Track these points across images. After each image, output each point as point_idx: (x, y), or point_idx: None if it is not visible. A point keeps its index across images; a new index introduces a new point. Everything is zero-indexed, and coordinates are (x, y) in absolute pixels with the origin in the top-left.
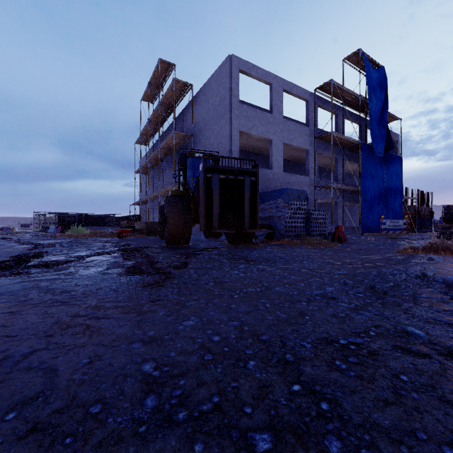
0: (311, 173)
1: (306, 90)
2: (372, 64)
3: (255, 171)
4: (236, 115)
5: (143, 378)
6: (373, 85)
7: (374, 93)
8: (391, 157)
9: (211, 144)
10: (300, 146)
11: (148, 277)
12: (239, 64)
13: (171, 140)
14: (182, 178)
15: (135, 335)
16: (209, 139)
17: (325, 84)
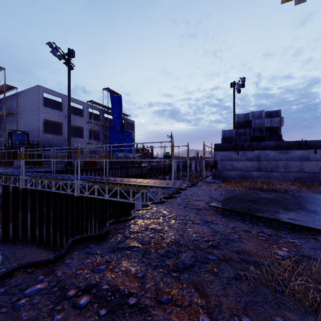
0: (85, 137)
1: (82, 101)
2: (116, 93)
3: (38, 144)
4: (41, 111)
5: (6, 171)
6: (114, 103)
7: (115, 106)
8: (125, 132)
9: (29, 121)
10: (79, 126)
11: (1, 169)
12: (44, 89)
13: (2, 113)
14: (10, 141)
15: (4, 170)
16: (27, 118)
17: (90, 101)
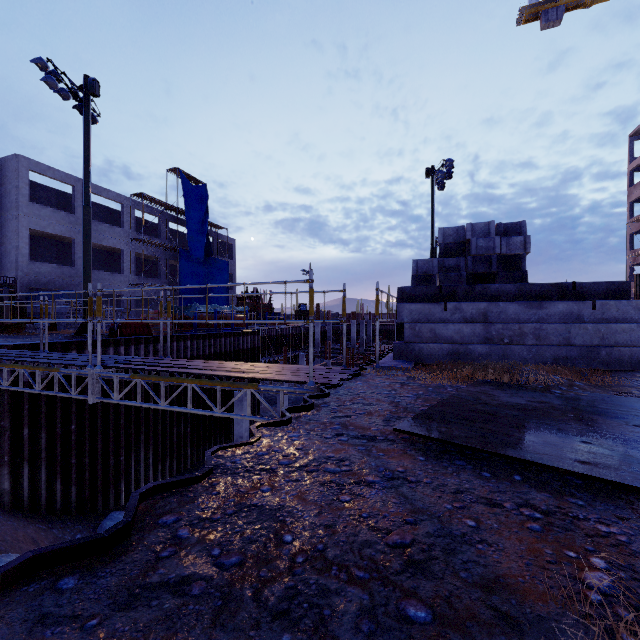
0: (127, 271)
1: (121, 195)
2: (196, 180)
3: (14, 285)
4: (25, 213)
5: None
6: (191, 200)
7: (193, 207)
8: (215, 261)
9: None
10: (112, 246)
11: None
12: (30, 164)
13: None
14: None
15: None
16: None
17: (139, 194)
